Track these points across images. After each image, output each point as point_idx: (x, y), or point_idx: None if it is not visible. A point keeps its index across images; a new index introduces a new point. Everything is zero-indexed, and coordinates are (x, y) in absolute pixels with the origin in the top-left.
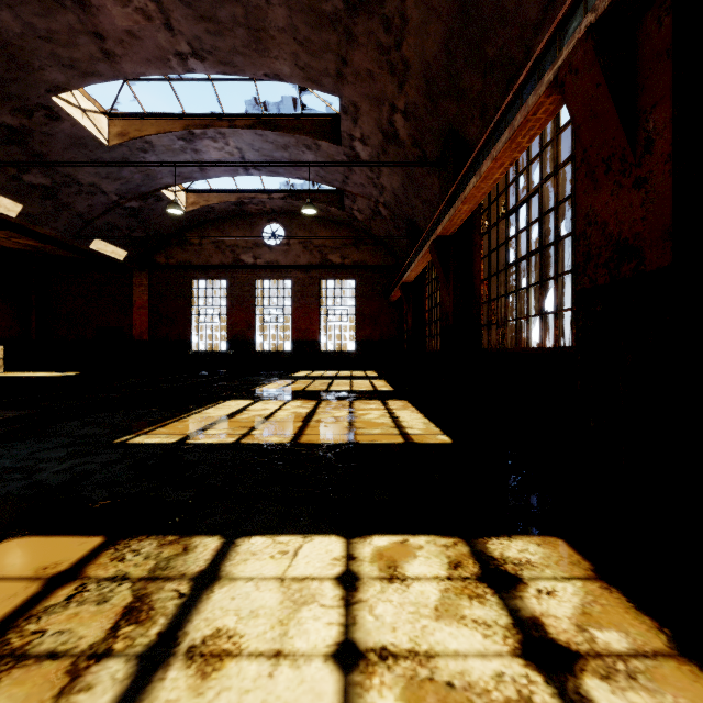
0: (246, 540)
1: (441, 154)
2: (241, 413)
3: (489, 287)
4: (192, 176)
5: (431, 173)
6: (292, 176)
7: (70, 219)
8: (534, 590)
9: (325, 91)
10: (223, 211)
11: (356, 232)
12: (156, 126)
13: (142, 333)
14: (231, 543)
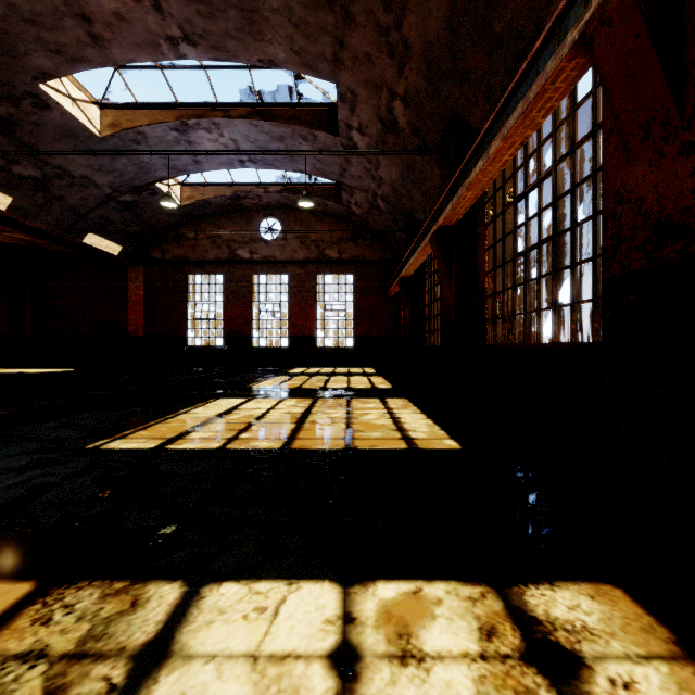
0: (214, 589)
1: (442, 142)
2: (231, 413)
3: (494, 279)
4: (187, 169)
5: (431, 162)
6: (289, 169)
7: (62, 212)
8: (604, 680)
9: (322, 77)
10: (219, 205)
11: (353, 226)
12: (149, 117)
13: (137, 329)
14: (194, 593)
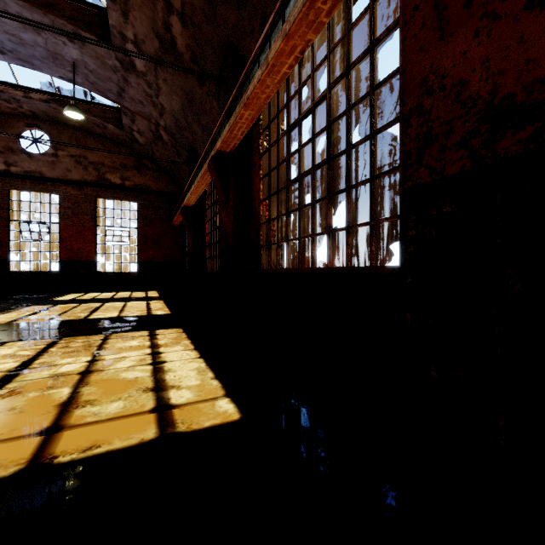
0: None
1: (220, 73)
2: None
3: (269, 206)
4: None
5: (210, 95)
6: (54, 73)
7: None
8: None
9: None
10: None
11: (138, 155)
12: None
13: None
14: None
